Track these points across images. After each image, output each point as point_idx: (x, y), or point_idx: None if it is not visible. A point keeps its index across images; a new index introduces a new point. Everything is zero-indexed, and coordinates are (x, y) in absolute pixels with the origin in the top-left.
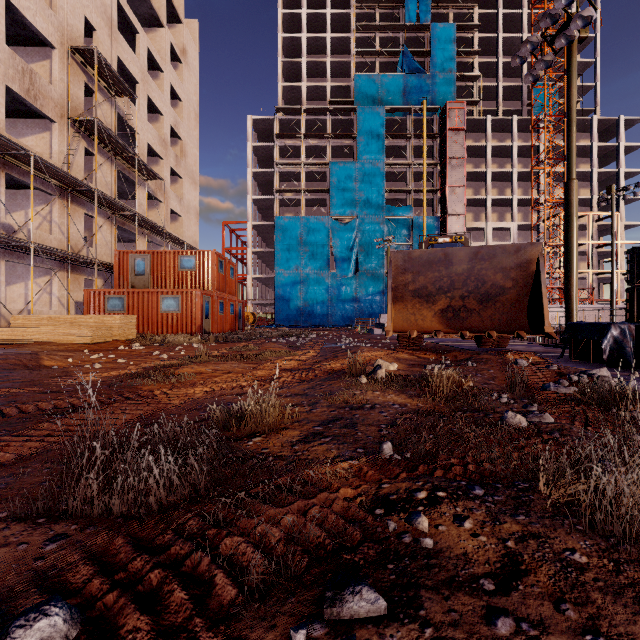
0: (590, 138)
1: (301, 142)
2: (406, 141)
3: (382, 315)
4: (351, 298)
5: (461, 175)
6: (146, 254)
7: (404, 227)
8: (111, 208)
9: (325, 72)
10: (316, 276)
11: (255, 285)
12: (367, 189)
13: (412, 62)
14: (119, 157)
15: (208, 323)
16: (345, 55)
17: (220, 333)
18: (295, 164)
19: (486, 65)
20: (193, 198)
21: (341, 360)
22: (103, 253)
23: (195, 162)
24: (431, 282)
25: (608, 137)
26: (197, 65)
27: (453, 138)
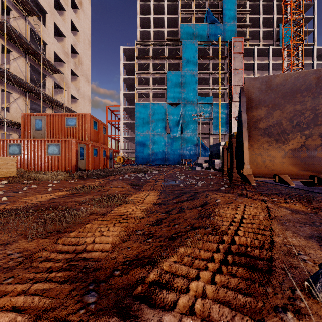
0: (312, 59)
1: (150, 61)
2: (209, 60)
3: (199, 158)
4: (178, 148)
5: (240, 79)
6: (43, 116)
7: (208, 108)
8: (23, 87)
9: (164, 24)
10: (159, 136)
11: (125, 141)
12: (187, 87)
13: (212, 17)
14: (31, 56)
15: (83, 163)
16: (175, 15)
17: (91, 170)
18: (147, 73)
19: (253, 19)
20: (87, 90)
21: (202, 242)
22: (18, 117)
23: (88, 69)
24: (288, 117)
25: (321, 59)
26: (89, 13)
27: (236, 58)
